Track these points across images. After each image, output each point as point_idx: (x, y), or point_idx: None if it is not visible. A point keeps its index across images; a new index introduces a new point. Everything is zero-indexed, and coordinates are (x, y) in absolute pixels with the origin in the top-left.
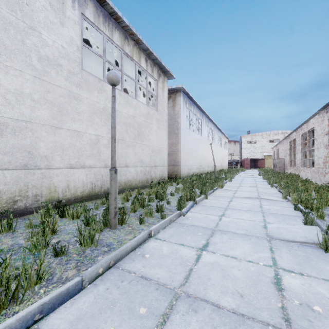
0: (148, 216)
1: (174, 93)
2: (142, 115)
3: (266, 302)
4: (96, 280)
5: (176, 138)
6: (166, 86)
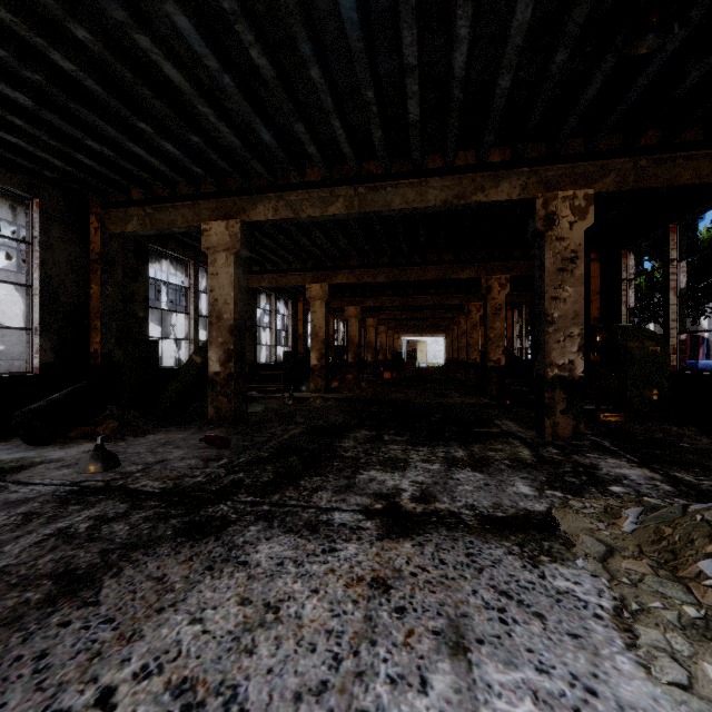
0: None
1: None
2: (1, 287)
3: None
4: None
5: None
6: None
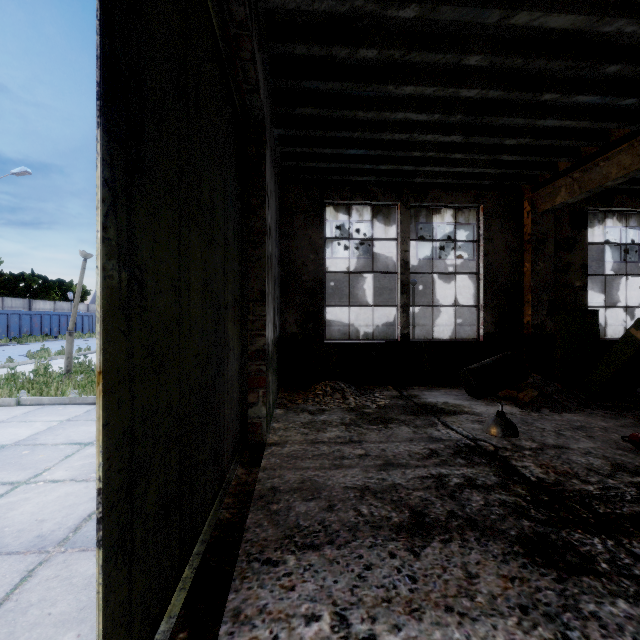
0: None
1: None
2: None
3: None
4: None
5: None
6: None
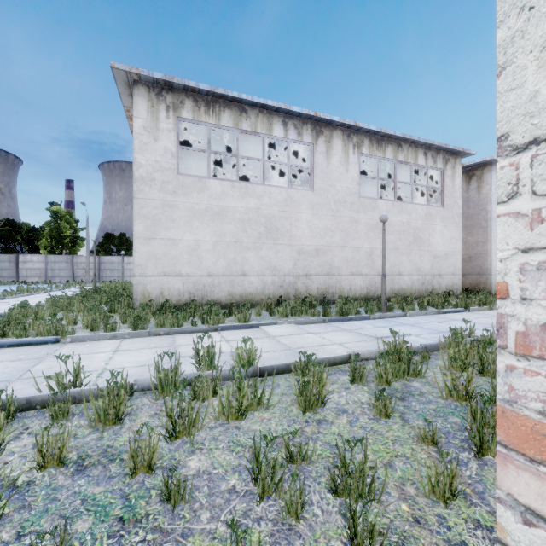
0: (410, 310)
1: (480, 168)
2: (419, 218)
3: (446, 330)
4: (375, 319)
5: (483, 234)
6: (459, 170)
